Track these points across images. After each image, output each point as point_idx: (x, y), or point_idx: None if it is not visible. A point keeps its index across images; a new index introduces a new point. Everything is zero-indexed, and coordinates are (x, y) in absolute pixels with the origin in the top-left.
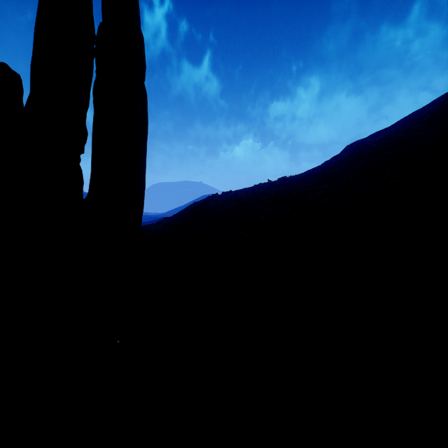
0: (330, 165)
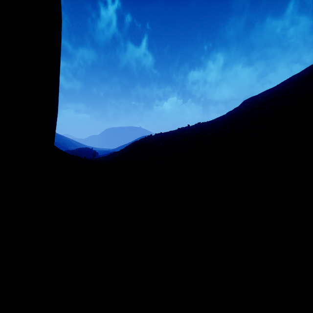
0: (233, 114)
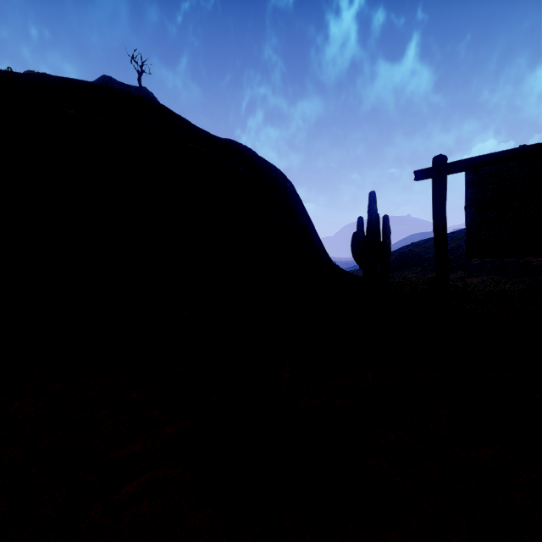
0: None
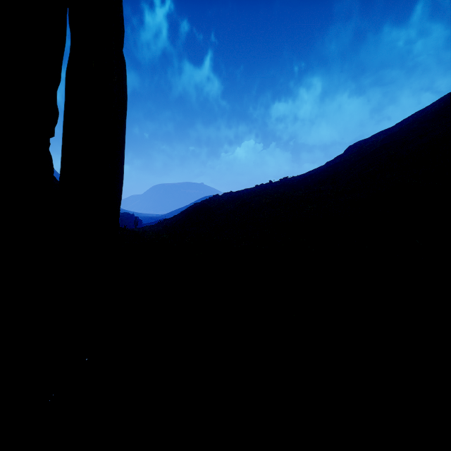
0: (333, 165)
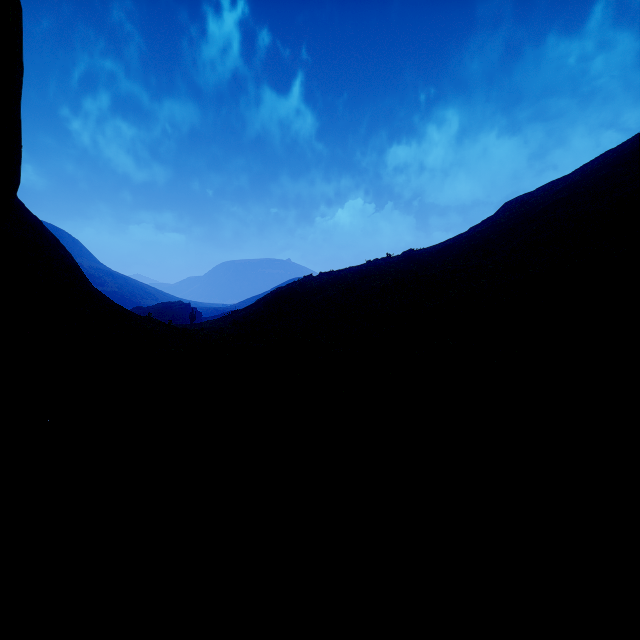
0: (482, 231)
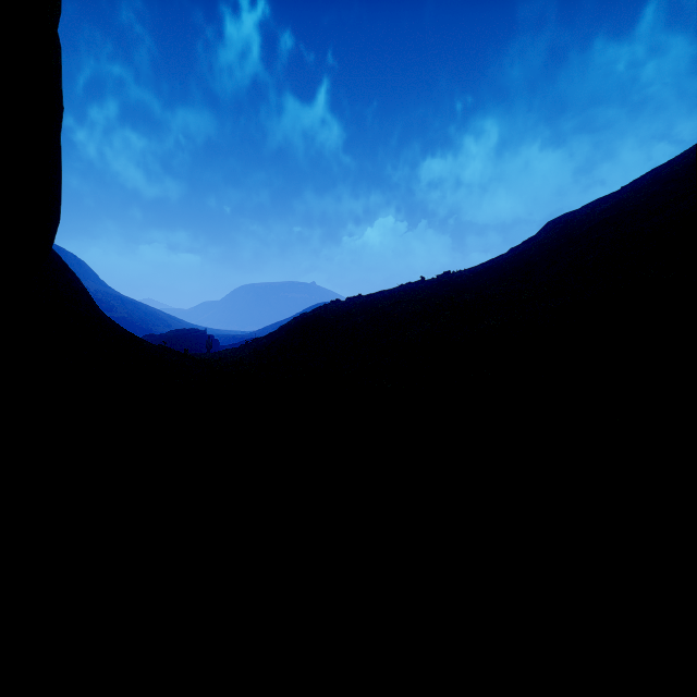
0: (523, 253)
